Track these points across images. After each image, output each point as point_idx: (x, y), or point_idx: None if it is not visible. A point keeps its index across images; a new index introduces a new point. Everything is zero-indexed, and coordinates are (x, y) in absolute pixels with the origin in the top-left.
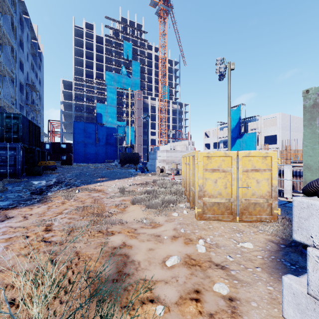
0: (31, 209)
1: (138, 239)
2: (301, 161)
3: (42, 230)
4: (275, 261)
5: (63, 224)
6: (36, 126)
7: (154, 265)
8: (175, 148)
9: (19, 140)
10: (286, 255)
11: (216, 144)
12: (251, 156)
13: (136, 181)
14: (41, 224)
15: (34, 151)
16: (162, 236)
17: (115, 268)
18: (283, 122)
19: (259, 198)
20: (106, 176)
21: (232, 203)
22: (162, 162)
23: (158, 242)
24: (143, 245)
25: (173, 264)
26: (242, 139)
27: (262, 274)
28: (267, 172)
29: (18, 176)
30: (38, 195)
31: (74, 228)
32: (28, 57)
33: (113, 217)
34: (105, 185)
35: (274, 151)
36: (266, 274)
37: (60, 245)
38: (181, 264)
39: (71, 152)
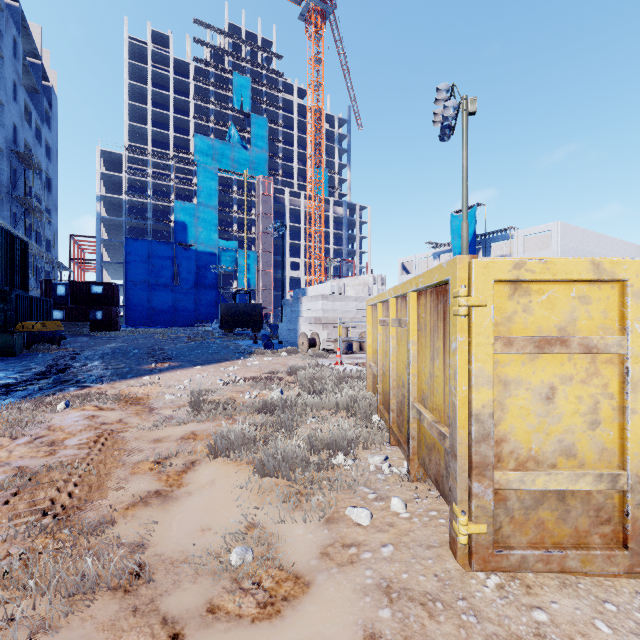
0: None
1: None
2: None
3: None
4: None
5: None
6: (15, 239)
7: None
8: (342, 291)
9: None
10: None
11: None
12: None
13: (246, 371)
14: None
15: (7, 297)
16: None
17: None
18: (564, 242)
19: None
20: (180, 356)
21: (622, 494)
22: (313, 324)
23: None
24: None
25: None
26: None
27: None
28: None
29: None
30: None
31: None
32: (16, 92)
33: (116, 527)
34: (164, 381)
35: None
36: None
37: None
38: None
39: (114, 304)
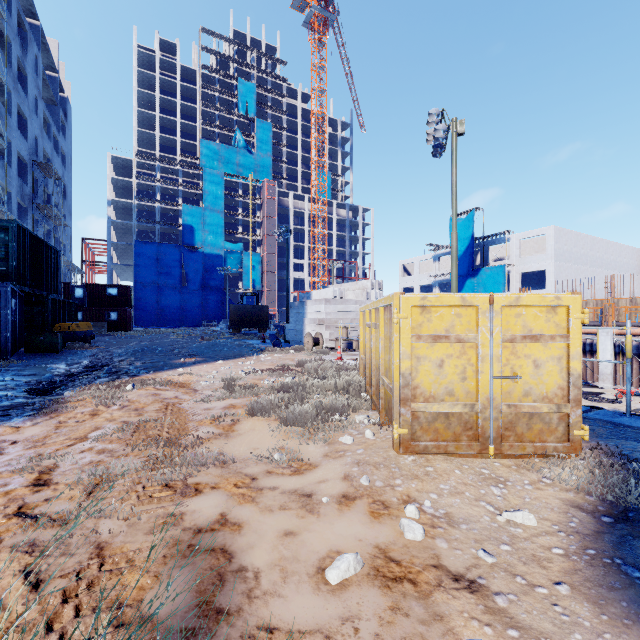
0: (16, 429)
1: (258, 505)
2: (594, 323)
3: (26, 482)
4: (602, 565)
5: (81, 466)
6: (50, 249)
7: (296, 582)
8: (343, 295)
9: (10, 276)
10: (623, 547)
11: (425, 290)
12: (523, 306)
13: (261, 364)
14: (28, 467)
15: (45, 301)
16: (316, 496)
17: (194, 592)
18: (558, 246)
19: (540, 401)
20: (200, 353)
21: (477, 415)
22: (317, 325)
23: (306, 514)
24: (270, 523)
25: (345, 577)
26: (477, 279)
27: (576, 605)
28: (558, 342)
29: (5, 355)
30: (43, 395)
31: (104, 477)
32: (37, 106)
33: (204, 446)
34: (195, 372)
35: (575, 295)
36: (587, 605)
37: (59, 526)
38: (366, 578)
39: (128, 305)
